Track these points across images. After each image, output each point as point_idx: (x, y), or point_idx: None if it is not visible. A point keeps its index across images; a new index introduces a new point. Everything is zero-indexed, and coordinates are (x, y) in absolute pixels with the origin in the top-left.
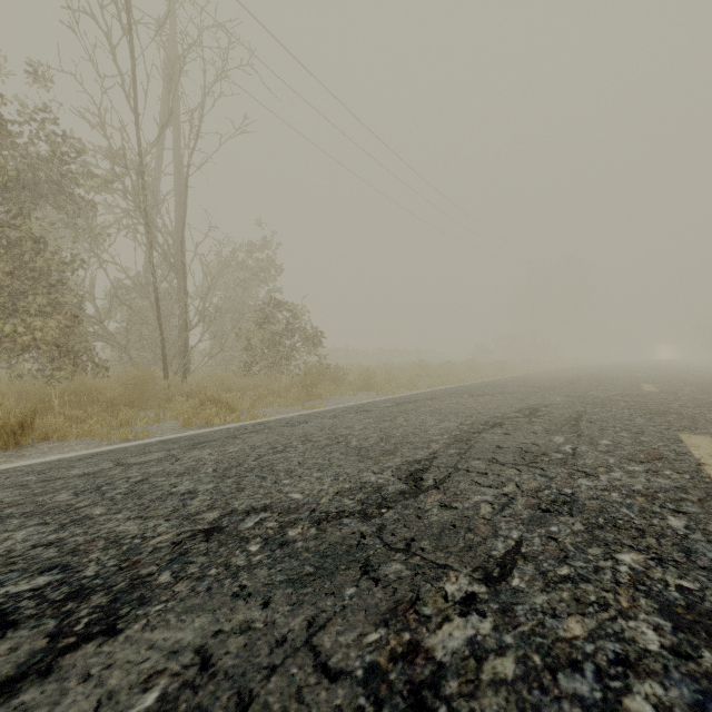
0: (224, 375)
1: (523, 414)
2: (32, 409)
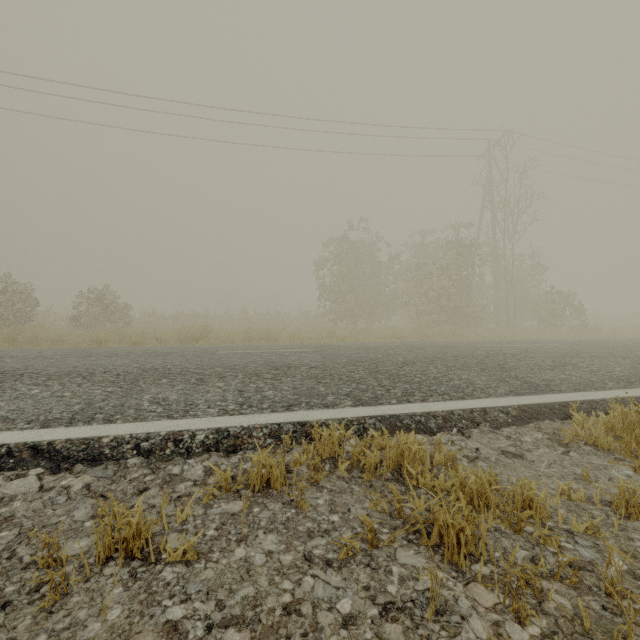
0: (536, 328)
1: None
2: (505, 333)
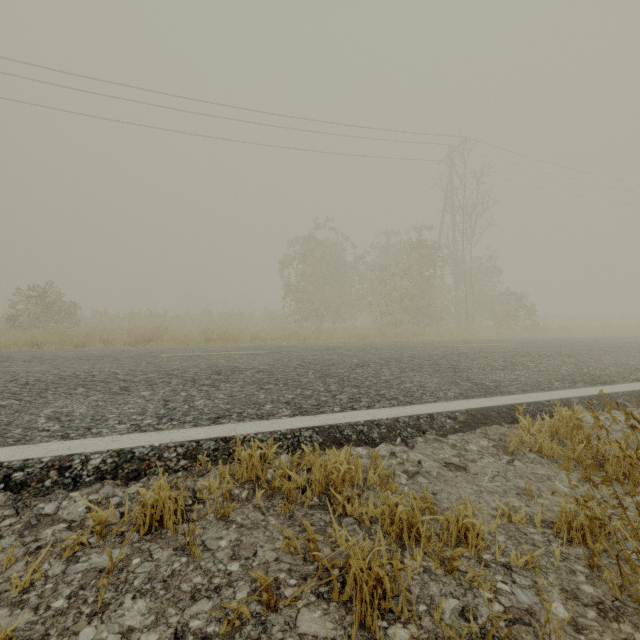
0: (493, 327)
1: (621, 337)
2: (464, 332)
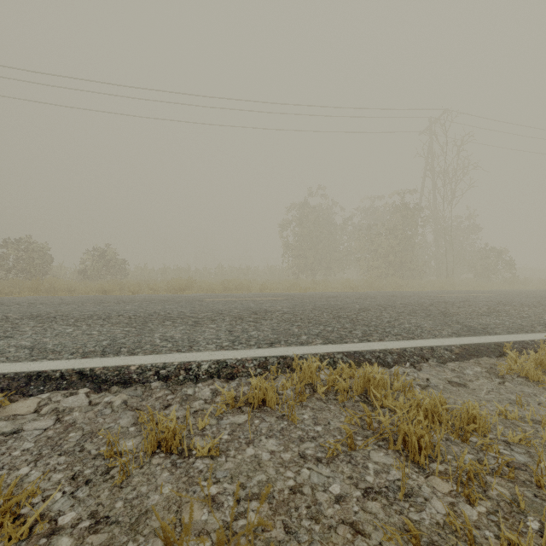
0: (472, 280)
1: None
2: (445, 284)
